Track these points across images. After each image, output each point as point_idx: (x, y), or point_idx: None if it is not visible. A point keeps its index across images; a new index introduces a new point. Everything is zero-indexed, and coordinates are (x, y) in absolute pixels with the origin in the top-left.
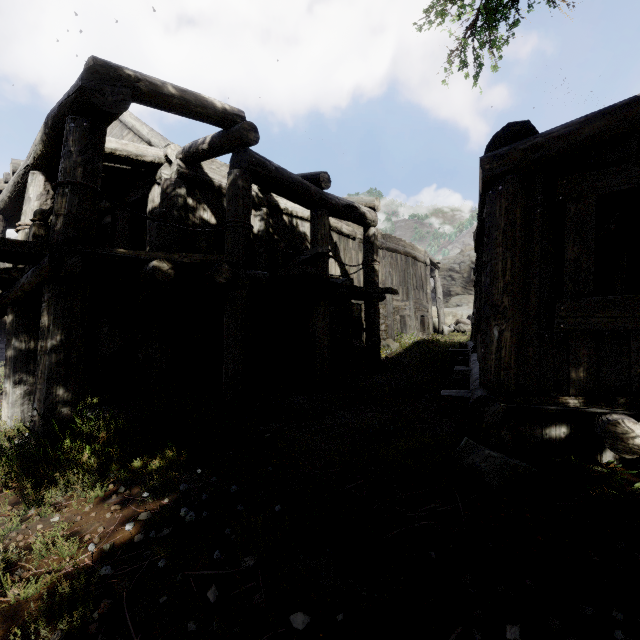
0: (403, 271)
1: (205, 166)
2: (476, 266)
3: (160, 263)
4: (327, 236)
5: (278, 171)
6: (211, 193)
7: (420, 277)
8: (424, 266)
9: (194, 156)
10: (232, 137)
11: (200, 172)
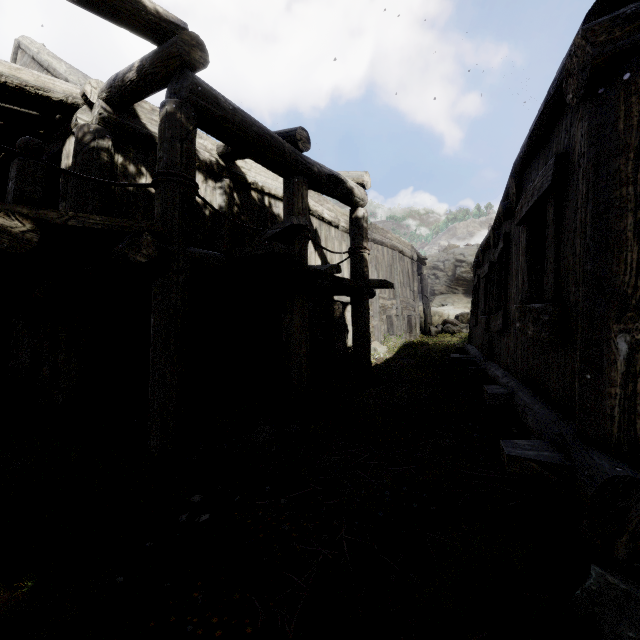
0: (390, 266)
1: (142, 115)
2: (502, 250)
3: (6, 219)
4: (306, 211)
5: (237, 113)
6: (152, 152)
7: (407, 273)
8: (411, 262)
9: (120, 92)
10: (167, 54)
11: (134, 121)
